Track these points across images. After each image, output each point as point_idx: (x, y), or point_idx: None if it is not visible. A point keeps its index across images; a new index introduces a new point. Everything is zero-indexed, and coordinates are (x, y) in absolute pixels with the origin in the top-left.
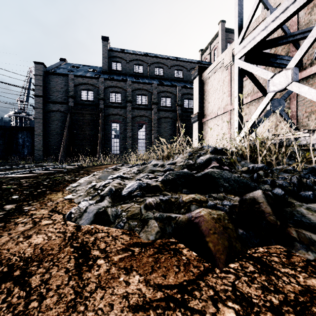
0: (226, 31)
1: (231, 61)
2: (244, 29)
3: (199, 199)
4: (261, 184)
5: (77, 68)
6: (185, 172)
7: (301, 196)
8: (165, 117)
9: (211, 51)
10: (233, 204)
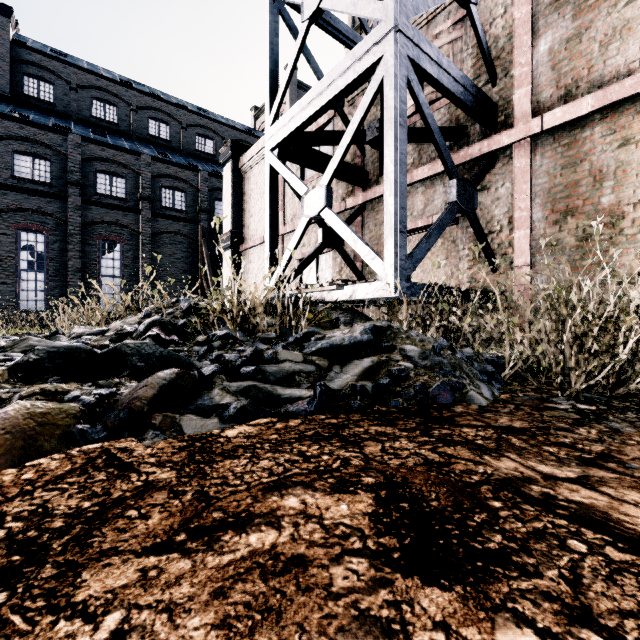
0: (299, 87)
1: None
2: (276, 103)
3: (54, 389)
4: (204, 361)
5: None
6: (74, 347)
7: (240, 373)
8: (172, 233)
9: None
10: (112, 392)
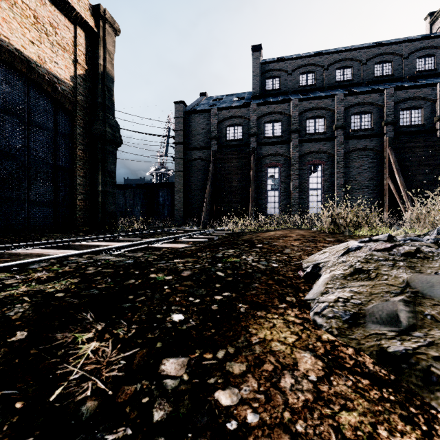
0: None
1: None
2: None
3: None
4: None
5: (220, 101)
6: None
7: None
8: (360, 149)
9: None
10: None
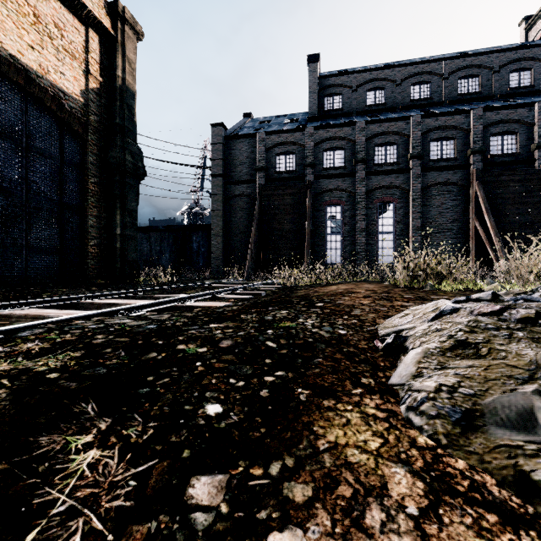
0: None
1: None
2: None
3: None
4: None
5: (268, 123)
6: None
7: None
8: (440, 183)
9: None
10: None
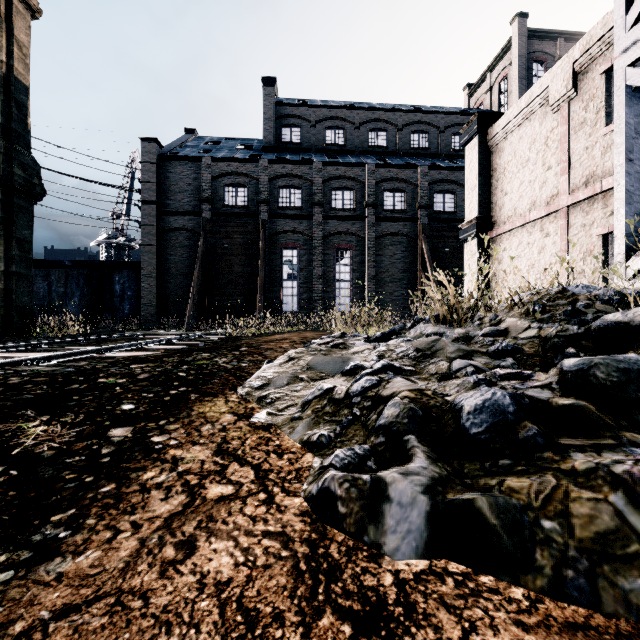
0: (529, 37)
1: (570, 90)
2: None
3: None
4: None
5: (216, 146)
6: None
7: None
8: (393, 234)
9: (491, 86)
10: None
